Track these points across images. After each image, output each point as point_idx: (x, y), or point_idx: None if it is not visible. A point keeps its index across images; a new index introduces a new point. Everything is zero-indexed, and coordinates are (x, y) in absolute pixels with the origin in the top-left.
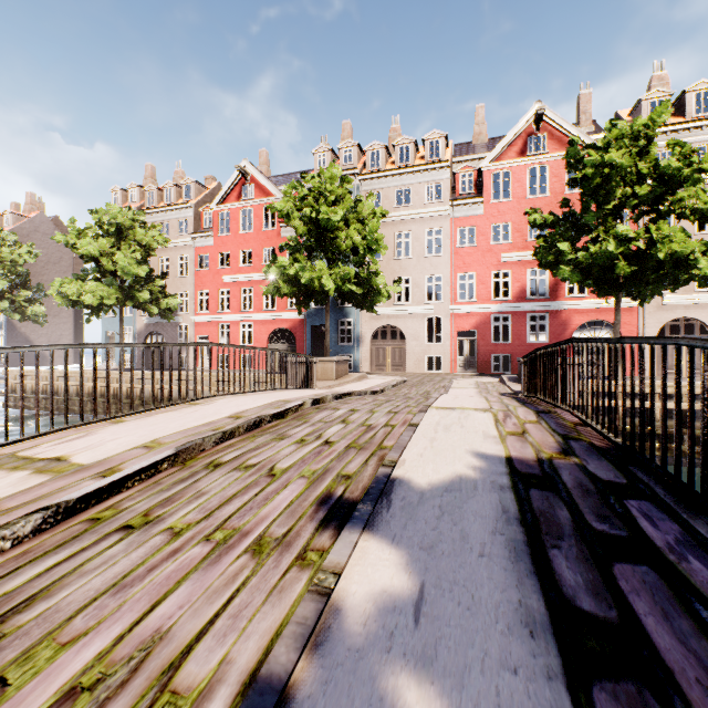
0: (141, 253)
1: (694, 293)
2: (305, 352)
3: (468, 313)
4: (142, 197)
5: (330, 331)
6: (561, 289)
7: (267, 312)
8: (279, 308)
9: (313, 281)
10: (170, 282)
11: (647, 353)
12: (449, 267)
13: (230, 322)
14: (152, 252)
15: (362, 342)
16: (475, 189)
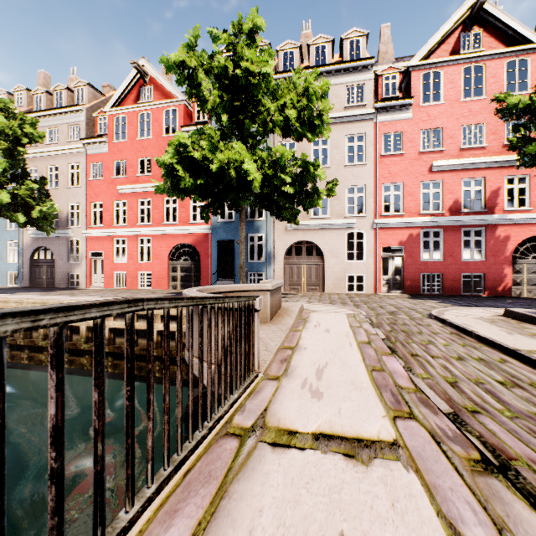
0: (4, 148)
1: None
2: (211, 270)
3: (394, 228)
4: (30, 102)
5: (238, 247)
6: (500, 201)
7: (167, 226)
8: (181, 221)
9: (229, 167)
10: (60, 193)
11: None
12: (373, 176)
13: (126, 237)
14: (19, 148)
15: (274, 259)
16: (399, 93)
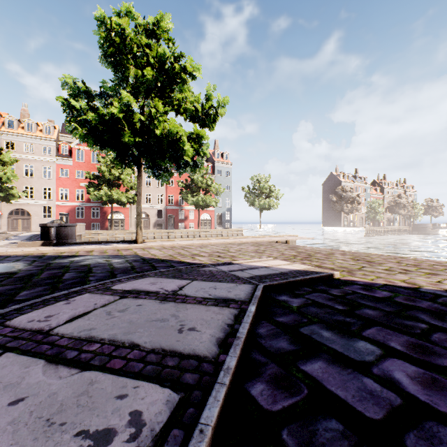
0: None
1: (145, 204)
2: None
3: (65, 205)
4: None
5: None
6: None
7: None
8: None
9: None
10: None
11: (132, 222)
12: (56, 184)
13: None
14: None
15: (2, 216)
16: (69, 153)
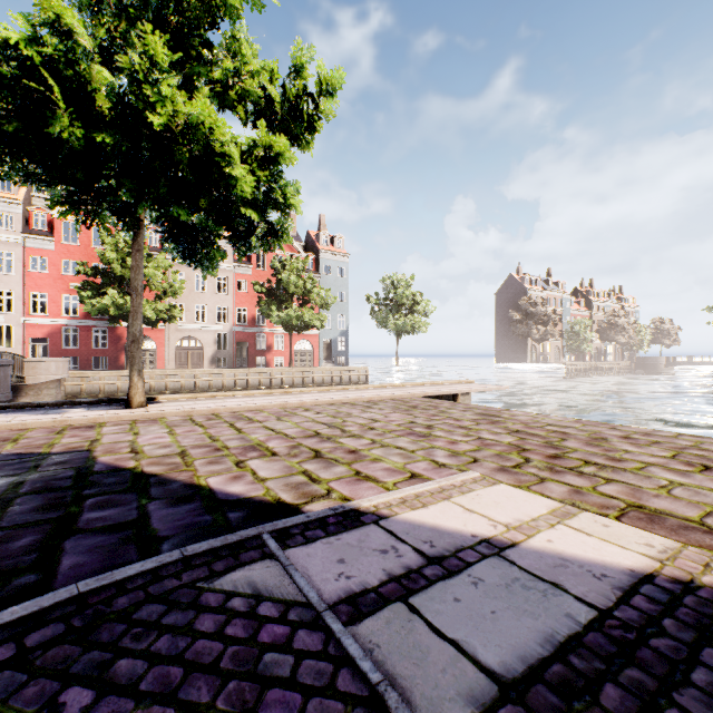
0: None
1: (195, 323)
2: None
3: (41, 324)
4: None
5: None
6: None
7: None
8: None
9: None
10: None
11: (171, 356)
12: (22, 285)
13: None
14: None
15: None
16: (49, 228)
